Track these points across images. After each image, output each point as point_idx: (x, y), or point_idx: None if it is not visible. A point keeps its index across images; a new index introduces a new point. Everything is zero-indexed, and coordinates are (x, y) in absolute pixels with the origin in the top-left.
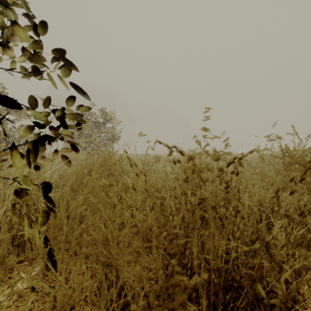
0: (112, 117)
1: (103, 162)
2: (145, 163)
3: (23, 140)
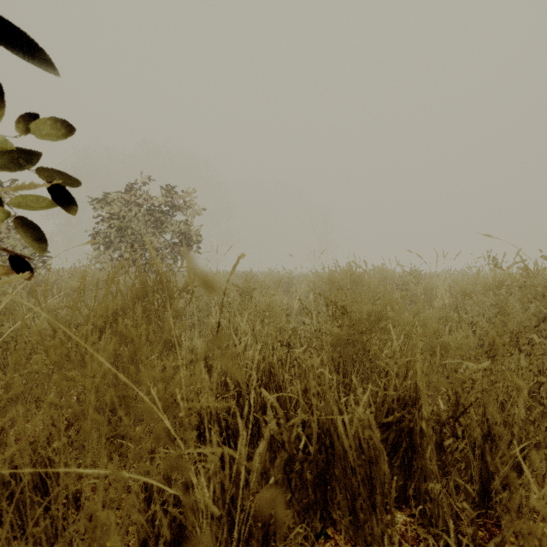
0: (186, 202)
1: (135, 296)
2: (244, 292)
3: (5, 244)
